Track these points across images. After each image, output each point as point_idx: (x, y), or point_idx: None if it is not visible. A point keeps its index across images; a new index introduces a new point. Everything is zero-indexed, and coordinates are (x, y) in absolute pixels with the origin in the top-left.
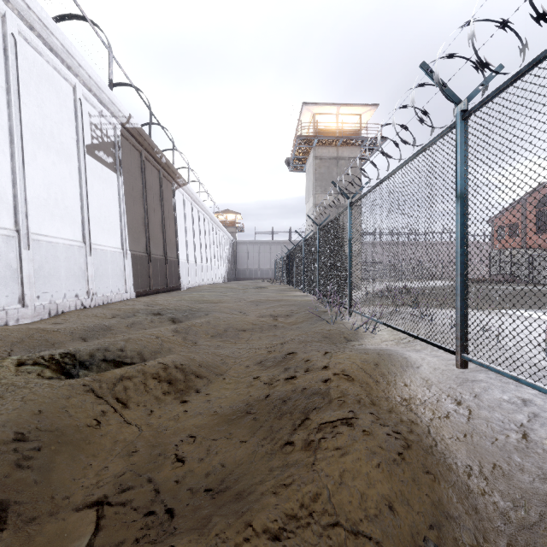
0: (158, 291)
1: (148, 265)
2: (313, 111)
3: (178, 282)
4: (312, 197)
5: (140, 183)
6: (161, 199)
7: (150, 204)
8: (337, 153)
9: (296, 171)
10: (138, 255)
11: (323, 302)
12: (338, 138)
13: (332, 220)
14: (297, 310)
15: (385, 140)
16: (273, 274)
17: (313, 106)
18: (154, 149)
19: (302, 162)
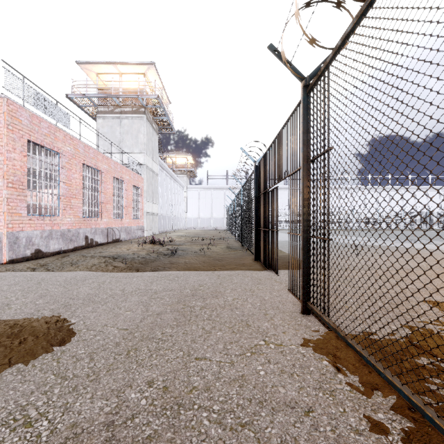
0: None
1: None
2: None
3: None
4: None
5: None
6: None
7: None
8: None
9: None
10: None
11: None
12: None
13: None
14: None
15: None
16: None
17: None
18: None
19: None
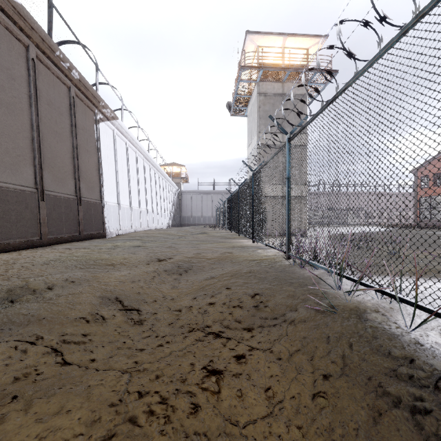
0: (60, 240)
1: (37, 205)
2: (257, 43)
3: (101, 228)
4: (255, 137)
5: (25, 88)
6: (72, 124)
7: (49, 124)
8: (282, 89)
9: (237, 115)
10: (13, 189)
11: (299, 263)
12: (285, 69)
13: (345, 87)
14: (267, 300)
15: (336, 74)
16: (215, 221)
17: (257, 35)
18: (54, 51)
19: (244, 104)
